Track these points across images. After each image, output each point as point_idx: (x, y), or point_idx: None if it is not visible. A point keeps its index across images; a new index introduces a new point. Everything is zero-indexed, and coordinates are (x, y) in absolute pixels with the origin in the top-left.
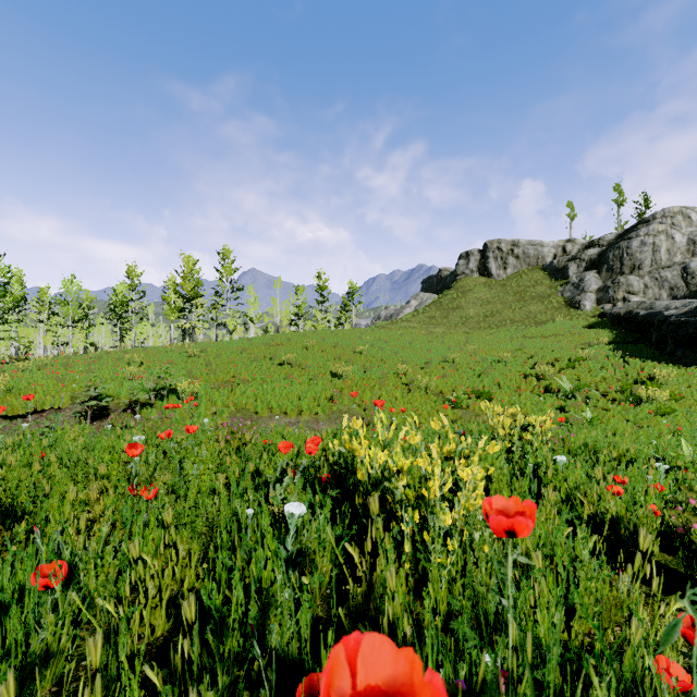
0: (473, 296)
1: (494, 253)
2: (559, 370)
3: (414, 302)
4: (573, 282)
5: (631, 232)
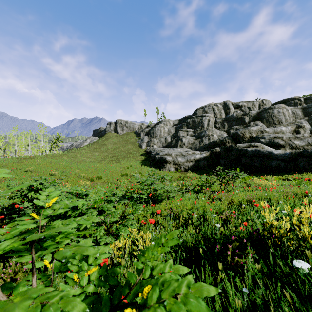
0: (110, 141)
1: (119, 124)
2: (125, 169)
3: (88, 140)
4: (141, 139)
5: (157, 124)
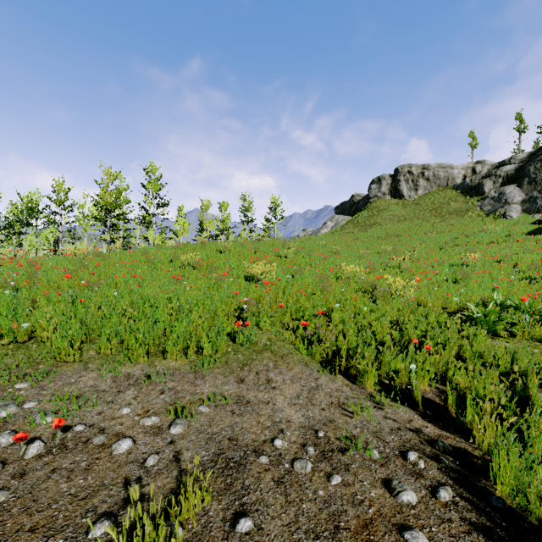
0: (389, 214)
1: (405, 176)
2: None
3: (330, 223)
4: (492, 196)
5: None
